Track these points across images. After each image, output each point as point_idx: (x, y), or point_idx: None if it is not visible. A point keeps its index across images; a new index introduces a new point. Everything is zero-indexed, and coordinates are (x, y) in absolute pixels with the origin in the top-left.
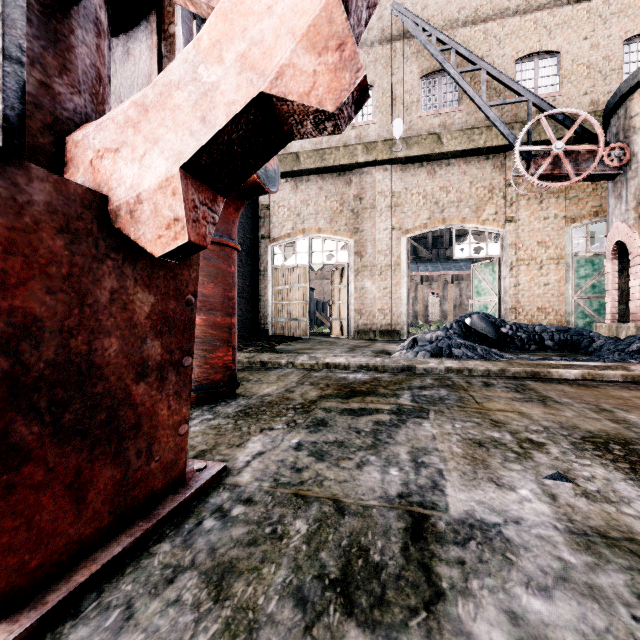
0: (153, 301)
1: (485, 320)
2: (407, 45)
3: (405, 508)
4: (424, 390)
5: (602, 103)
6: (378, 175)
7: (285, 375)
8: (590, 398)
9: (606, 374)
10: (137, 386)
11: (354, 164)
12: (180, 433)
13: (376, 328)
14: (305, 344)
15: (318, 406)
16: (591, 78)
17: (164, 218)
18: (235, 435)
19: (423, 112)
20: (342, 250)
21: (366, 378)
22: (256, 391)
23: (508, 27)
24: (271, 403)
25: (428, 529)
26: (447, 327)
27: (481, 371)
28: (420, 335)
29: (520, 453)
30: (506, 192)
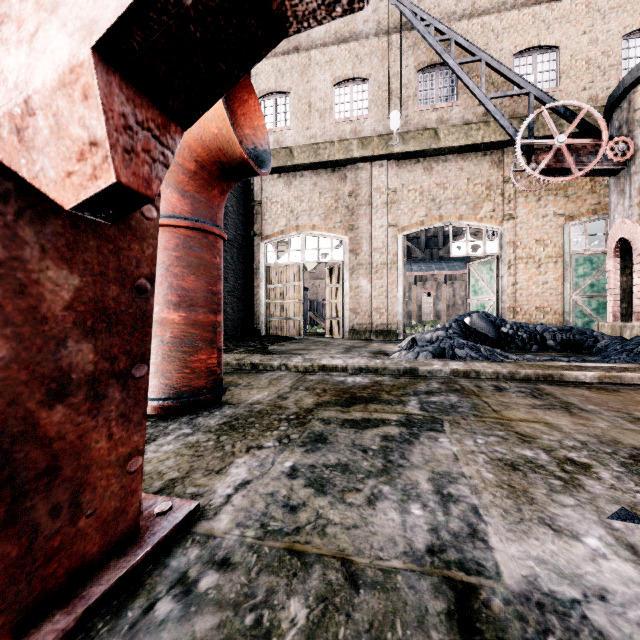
0: (78, 284)
1: (485, 319)
2: (403, 38)
3: (441, 573)
4: (432, 396)
5: (601, 99)
6: (374, 171)
7: (277, 379)
8: (617, 404)
9: (624, 376)
10: (50, 411)
11: (349, 159)
12: (129, 470)
13: (372, 328)
14: (299, 344)
15: (315, 416)
16: (590, 74)
17: (73, 141)
18: (215, 456)
19: (420, 107)
20: (337, 248)
21: (366, 382)
22: (245, 398)
23: (506, 21)
24: (261, 413)
25: (481, 613)
26: (446, 326)
27: (489, 373)
28: (418, 335)
29: (566, 479)
30: (504, 189)
